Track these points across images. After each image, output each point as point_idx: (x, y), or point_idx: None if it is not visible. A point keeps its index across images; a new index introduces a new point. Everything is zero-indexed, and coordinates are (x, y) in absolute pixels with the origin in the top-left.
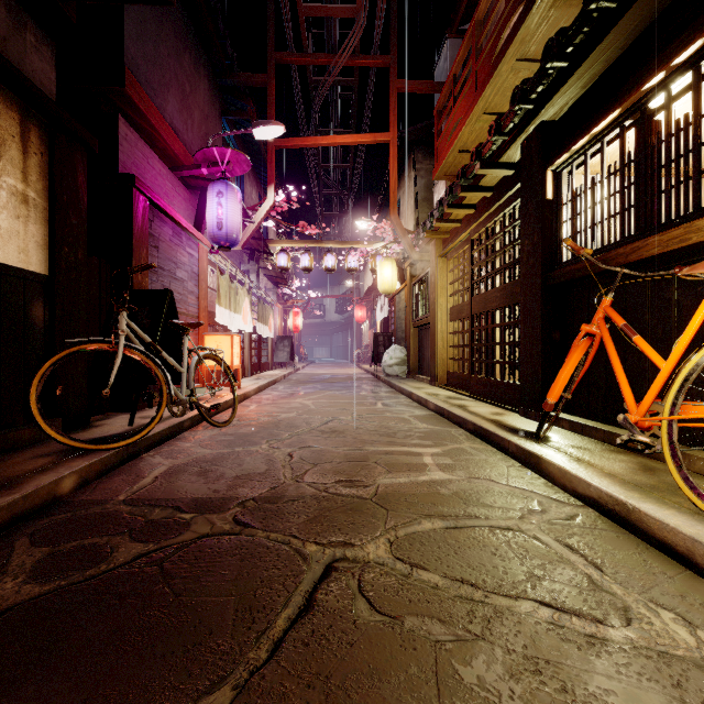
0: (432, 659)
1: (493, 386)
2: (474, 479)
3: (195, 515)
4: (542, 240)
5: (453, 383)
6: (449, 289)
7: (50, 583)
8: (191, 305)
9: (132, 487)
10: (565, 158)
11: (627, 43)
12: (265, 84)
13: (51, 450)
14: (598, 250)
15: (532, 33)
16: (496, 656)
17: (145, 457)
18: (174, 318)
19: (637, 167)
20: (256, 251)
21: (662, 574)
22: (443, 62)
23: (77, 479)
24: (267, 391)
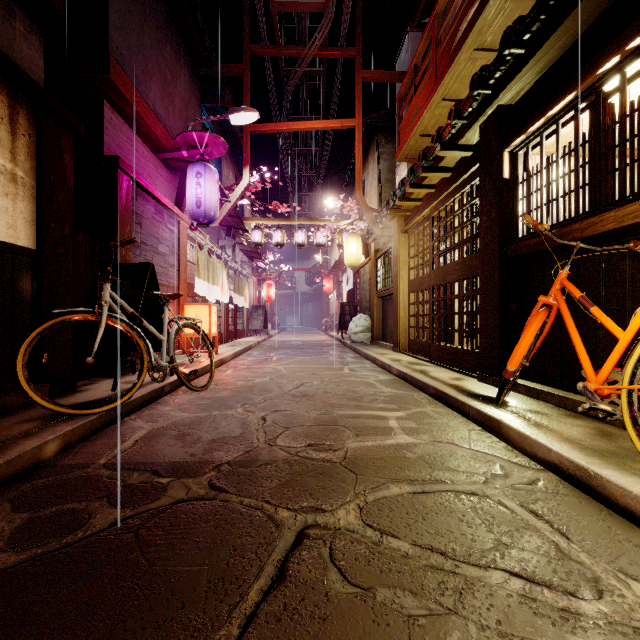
0: (406, 636)
1: (452, 353)
2: (438, 442)
3: (171, 479)
4: (500, 216)
5: (414, 349)
6: (410, 263)
7: (26, 551)
8: (172, 277)
9: (113, 451)
10: (522, 140)
11: (582, 30)
12: (241, 74)
13: (37, 415)
14: (554, 225)
15: (489, 24)
16: (470, 632)
17: (127, 420)
18: (155, 290)
19: (591, 147)
20: (233, 228)
21: (628, 542)
22: (405, 53)
23: (60, 443)
24: (243, 356)
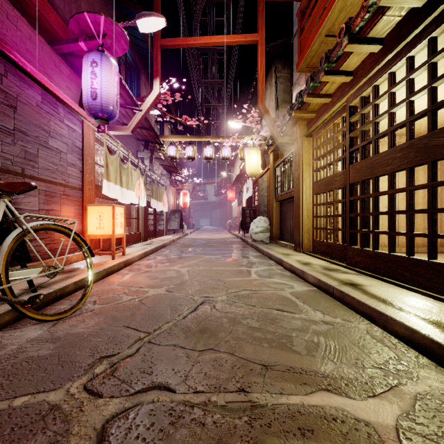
0: None
1: (388, 261)
2: None
3: None
4: None
5: (321, 251)
6: (314, 165)
7: None
8: (73, 177)
9: None
10: None
11: None
12: None
13: None
14: None
15: None
16: None
17: None
18: None
19: None
20: (150, 142)
21: None
22: None
23: None
24: (153, 255)
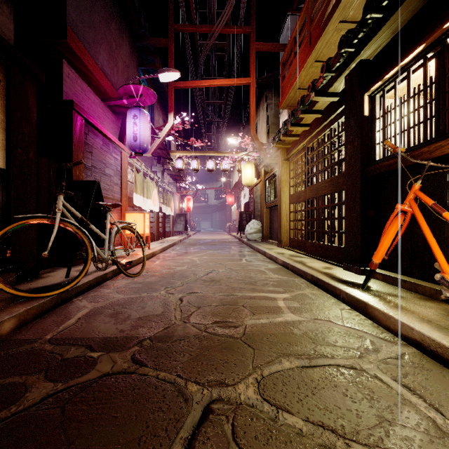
0: None
1: (323, 248)
2: (317, 320)
3: (101, 353)
4: (361, 144)
5: (294, 245)
6: (290, 182)
7: None
8: (116, 192)
9: (59, 327)
10: (379, 85)
11: None
12: (167, 45)
13: (2, 297)
14: (405, 150)
15: (352, 1)
16: None
17: (75, 301)
18: (100, 201)
19: (438, 87)
20: (162, 157)
21: None
22: (286, 31)
23: (16, 321)
24: (169, 250)
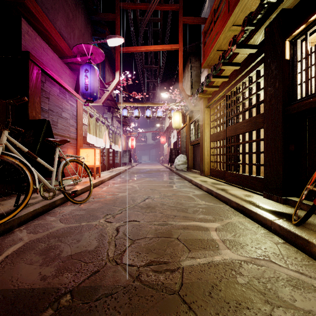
0: None
1: (241, 178)
2: (258, 260)
3: None
4: (283, 85)
5: (214, 174)
6: (211, 124)
7: None
8: (72, 132)
9: None
10: (301, 30)
11: None
12: (114, 19)
13: None
14: None
15: None
16: None
17: (15, 231)
18: (51, 137)
19: None
20: (111, 107)
21: None
22: (206, 9)
23: None
24: (115, 178)
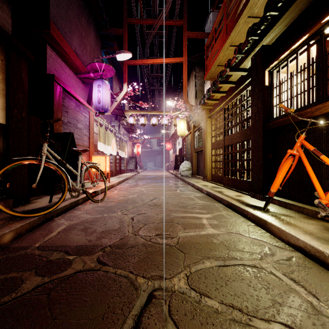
0: None
1: (235, 181)
2: (231, 233)
3: (75, 257)
4: (263, 106)
5: (214, 179)
6: (212, 133)
7: None
8: (85, 141)
9: (44, 238)
10: (275, 64)
11: None
12: (122, 33)
13: (3, 217)
14: (295, 110)
15: (256, 2)
16: None
17: (56, 219)
18: (74, 147)
19: (317, 65)
20: (118, 115)
21: None
22: (209, 23)
23: (14, 234)
24: (123, 183)
